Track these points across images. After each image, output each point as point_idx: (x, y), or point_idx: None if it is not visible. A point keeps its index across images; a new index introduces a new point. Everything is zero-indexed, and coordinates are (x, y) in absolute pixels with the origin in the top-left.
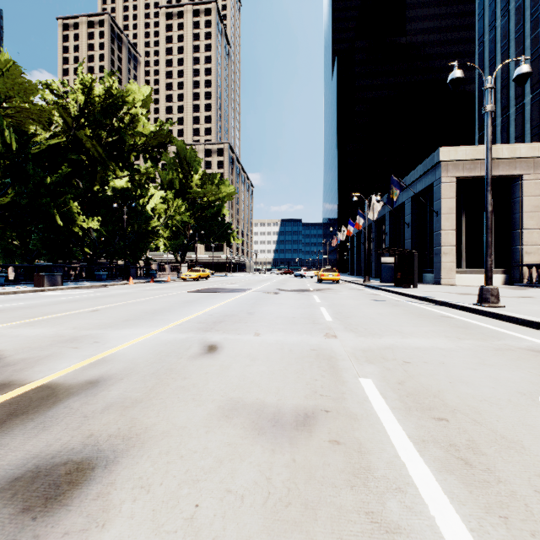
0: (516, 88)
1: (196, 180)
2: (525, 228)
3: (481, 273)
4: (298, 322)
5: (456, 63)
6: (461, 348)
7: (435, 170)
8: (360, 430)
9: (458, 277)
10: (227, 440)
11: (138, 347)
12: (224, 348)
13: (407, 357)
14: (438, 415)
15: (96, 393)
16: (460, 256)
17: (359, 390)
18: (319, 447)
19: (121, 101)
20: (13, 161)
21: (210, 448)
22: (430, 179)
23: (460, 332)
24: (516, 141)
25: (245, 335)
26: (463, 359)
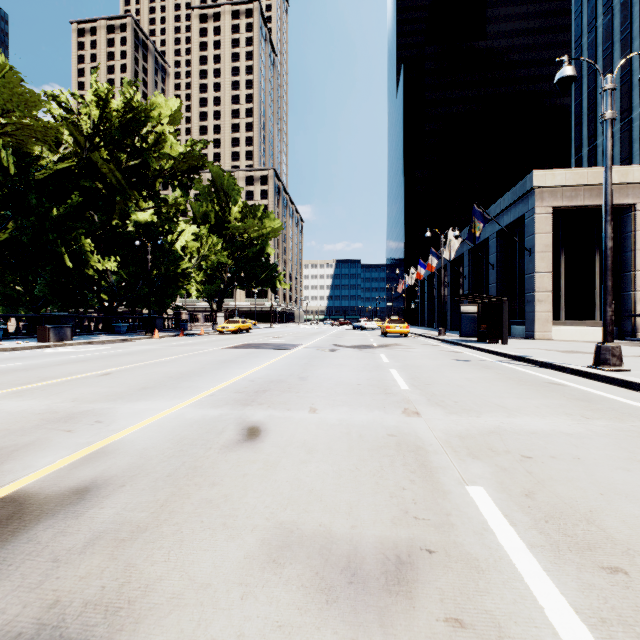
0: (622, 100)
1: (235, 213)
2: (639, 269)
3: (584, 325)
4: (365, 392)
5: (565, 58)
6: (595, 432)
7: (527, 199)
8: (492, 595)
9: (556, 329)
10: (276, 615)
11: (154, 430)
12: (269, 431)
13: (525, 448)
14: (607, 561)
15: (81, 512)
16: (558, 305)
17: (471, 508)
18: (431, 635)
19: (143, 116)
20: (13, 189)
21: (248, 635)
22: (521, 209)
23: (582, 406)
24: (622, 164)
25: (298, 411)
26: (604, 451)
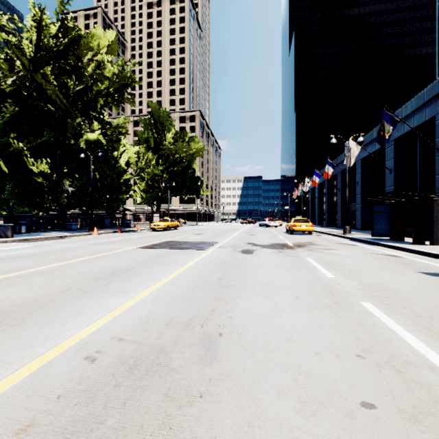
0: None
1: (169, 139)
2: None
3: None
4: None
5: None
6: None
7: (438, 101)
8: None
9: None
10: None
11: None
12: None
13: None
14: None
15: None
16: None
17: None
18: None
19: (78, 39)
20: None
21: None
22: (429, 113)
23: None
24: None
25: None
26: None
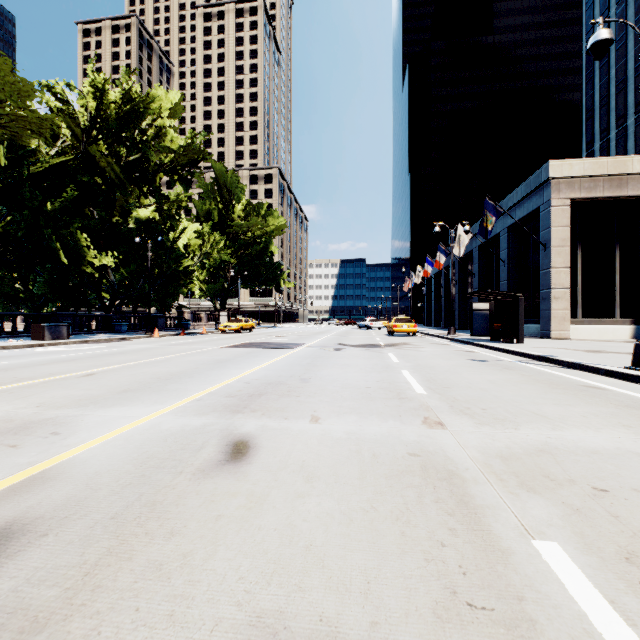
0: (637, 92)
1: (238, 211)
2: None
3: (603, 324)
4: (375, 396)
5: (600, 20)
6: None
7: (543, 191)
8: None
9: (572, 328)
10: None
11: (117, 445)
12: (259, 448)
13: (592, 475)
14: None
15: None
16: (575, 302)
17: (552, 585)
18: None
19: (142, 108)
20: (6, 182)
21: None
22: (535, 202)
23: (639, 416)
24: None
25: (297, 420)
26: None
